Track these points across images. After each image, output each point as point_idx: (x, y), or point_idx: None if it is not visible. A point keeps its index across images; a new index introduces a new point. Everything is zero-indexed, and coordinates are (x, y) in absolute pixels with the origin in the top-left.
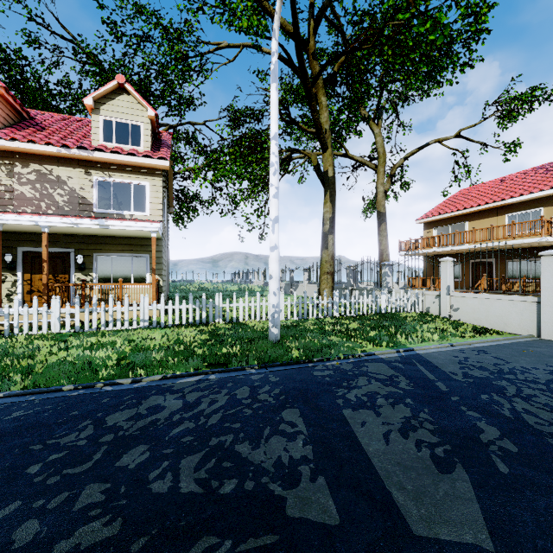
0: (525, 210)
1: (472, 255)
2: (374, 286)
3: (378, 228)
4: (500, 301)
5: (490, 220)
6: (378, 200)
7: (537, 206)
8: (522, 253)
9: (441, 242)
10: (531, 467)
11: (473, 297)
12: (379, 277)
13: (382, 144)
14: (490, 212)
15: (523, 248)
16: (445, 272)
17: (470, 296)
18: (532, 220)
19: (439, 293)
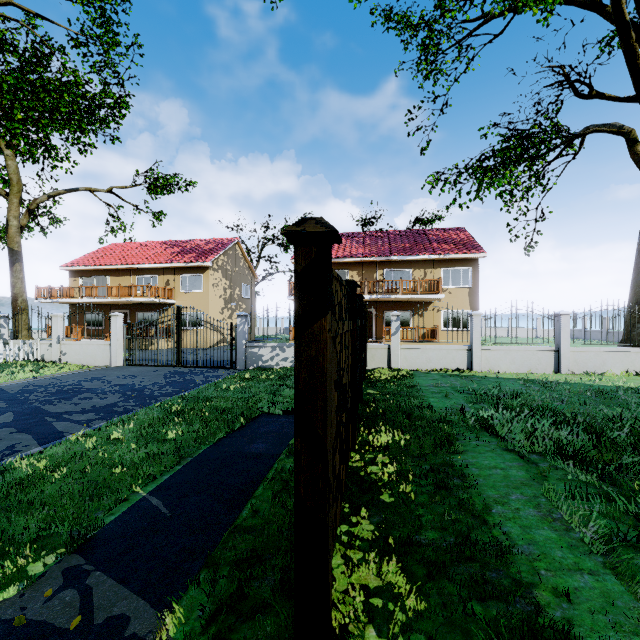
0: (149, 275)
1: (113, 306)
2: (10, 336)
3: (10, 268)
4: (92, 345)
5: (126, 278)
6: (11, 236)
7: (155, 273)
8: (147, 307)
9: (80, 293)
10: (7, 408)
11: (77, 344)
12: (13, 326)
13: (16, 171)
14: (126, 271)
15: (147, 303)
16: (56, 325)
17: (74, 343)
18: (144, 285)
19: (52, 342)
